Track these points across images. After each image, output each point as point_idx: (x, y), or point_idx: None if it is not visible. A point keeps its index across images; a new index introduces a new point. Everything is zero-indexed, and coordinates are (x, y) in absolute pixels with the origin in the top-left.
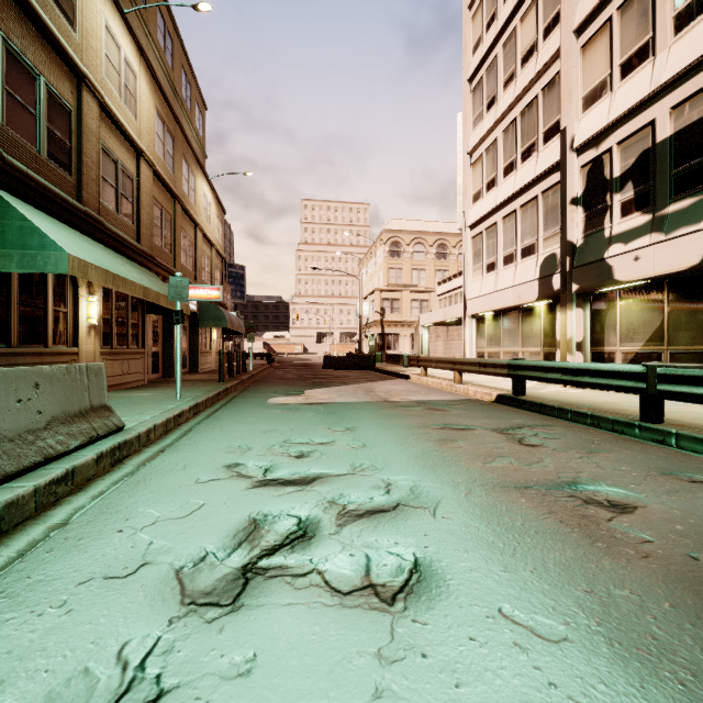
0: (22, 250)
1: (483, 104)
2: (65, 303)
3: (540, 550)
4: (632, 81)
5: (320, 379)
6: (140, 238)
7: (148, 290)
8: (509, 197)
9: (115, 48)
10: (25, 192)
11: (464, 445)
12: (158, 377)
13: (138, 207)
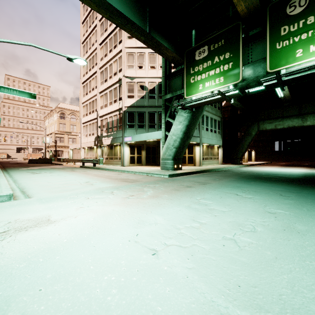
0: None
1: (85, 92)
2: None
3: (63, 172)
4: (105, 109)
5: (30, 166)
6: None
7: None
8: (89, 120)
9: None
10: None
11: (63, 170)
12: None
13: None
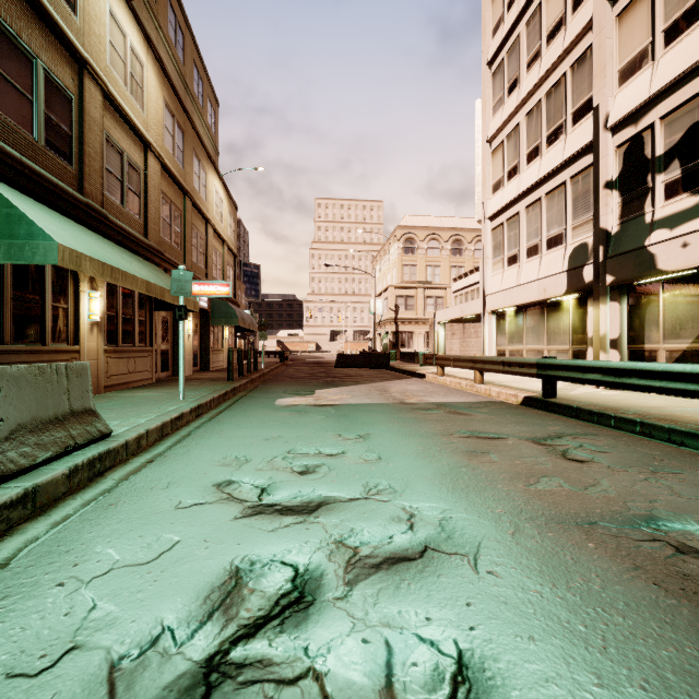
0: (9, 240)
1: (504, 88)
2: (65, 299)
3: (644, 642)
4: (678, 47)
5: (332, 378)
6: (147, 233)
7: (152, 285)
8: (533, 184)
9: (121, 36)
10: (19, 180)
11: (497, 459)
12: (168, 375)
13: (146, 200)
